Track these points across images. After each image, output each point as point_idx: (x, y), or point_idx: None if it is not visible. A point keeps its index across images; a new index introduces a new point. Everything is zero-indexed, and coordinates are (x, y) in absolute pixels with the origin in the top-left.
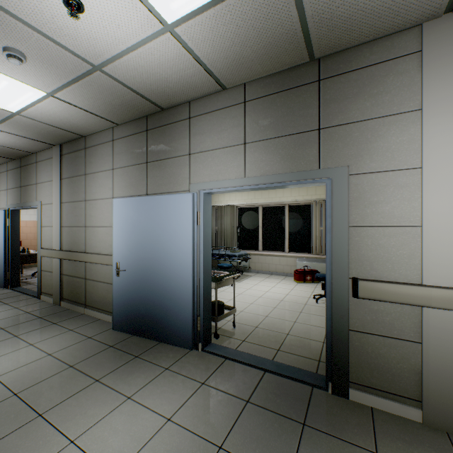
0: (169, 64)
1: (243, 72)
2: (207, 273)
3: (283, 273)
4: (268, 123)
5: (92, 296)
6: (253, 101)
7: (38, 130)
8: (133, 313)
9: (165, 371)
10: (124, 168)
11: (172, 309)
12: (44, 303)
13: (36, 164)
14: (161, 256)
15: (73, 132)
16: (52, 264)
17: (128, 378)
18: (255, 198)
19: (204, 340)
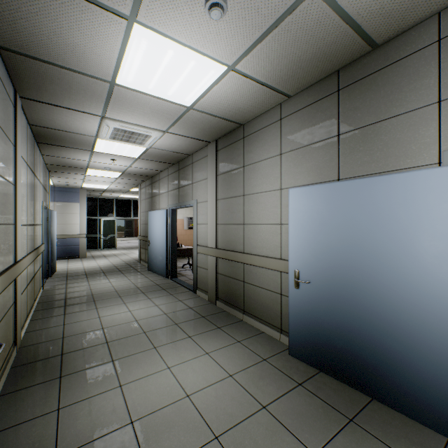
0: None
1: None
2: None
3: None
4: None
5: (251, 303)
6: None
7: (202, 126)
8: (321, 342)
9: None
10: (297, 150)
11: (402, 357)
12: (200, 299)
13: (192, 165)
14: (376, 269)
15: (233, 120)
16: (207, 261)
17: None
18: None
19: None
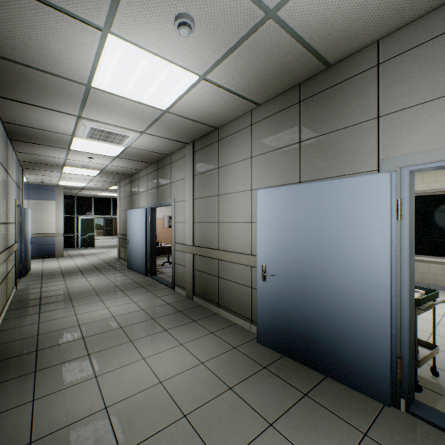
0: None
1: None
2: (411, 293)
3: None
4: None
5: (225, 297)
6: None
7: (179, 128)
8: (284, 329)
9: (365, 439)
10: (265, 154)
11: (349, 337)
12: (178, 295)
13: (170, 165)
14: (328, 262)
15: (208, 124)
16: (185, 258)
17: (312, 434)
18: None
19: (409, 395)
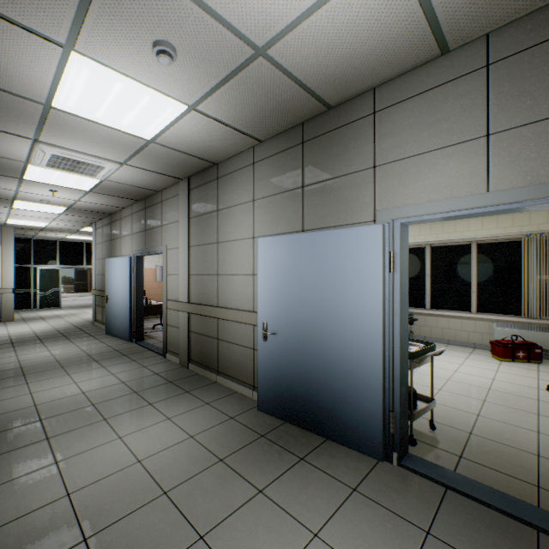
0: (369, 20)
1: (498, 8)
2: (403, 346)
3: (468, 343)
4: (544, 91)
5: (226, 362)
6: (507, 60)
7: (169, 161)
8: (286, 393)
9: (354, 493)
10: (268, 198)
11: (347, 395)
12: (170, 363)
13: (161, 204)
14: (328, 317)
15: (205, 158)
16: (179, 318)
17: (302, 495)
18: (419, 234)
19: (401, 448)
